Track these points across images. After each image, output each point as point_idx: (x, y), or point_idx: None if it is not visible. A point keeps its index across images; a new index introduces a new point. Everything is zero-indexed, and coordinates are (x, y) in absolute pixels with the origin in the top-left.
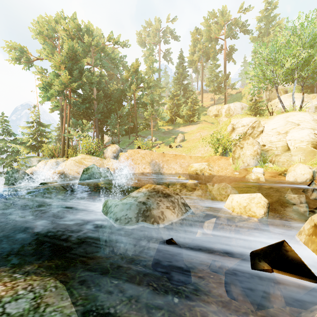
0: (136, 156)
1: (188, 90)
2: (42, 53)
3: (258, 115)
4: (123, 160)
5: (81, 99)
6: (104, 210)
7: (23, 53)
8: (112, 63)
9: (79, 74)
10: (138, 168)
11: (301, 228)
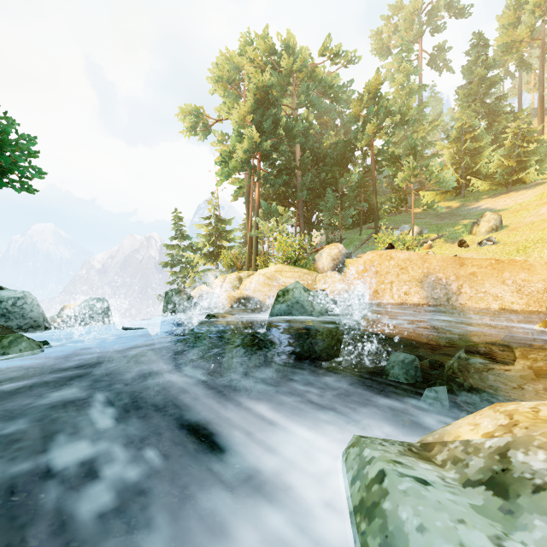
0: (384, 266)
1: (500, 113)
2: (222, 109)
3: None
4: (354, 274)
5: (276, 170)
6: None
7: (198, 117)
8: (328, 96)
9: (272, 126)
10: (391, 293)
11: None
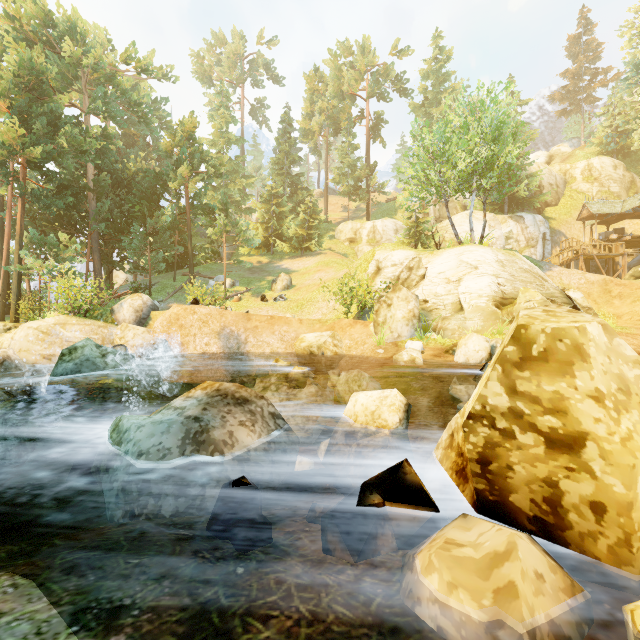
0: (189, 320)
1: (300, 187)
2: None
3: (420, 246)
4: (160, 327)
5: (54, 185)
6: (113, 438)
7: None
8: (134, 113)
9: (48, 126)
10: (195, 344)
11: (440, 439)
